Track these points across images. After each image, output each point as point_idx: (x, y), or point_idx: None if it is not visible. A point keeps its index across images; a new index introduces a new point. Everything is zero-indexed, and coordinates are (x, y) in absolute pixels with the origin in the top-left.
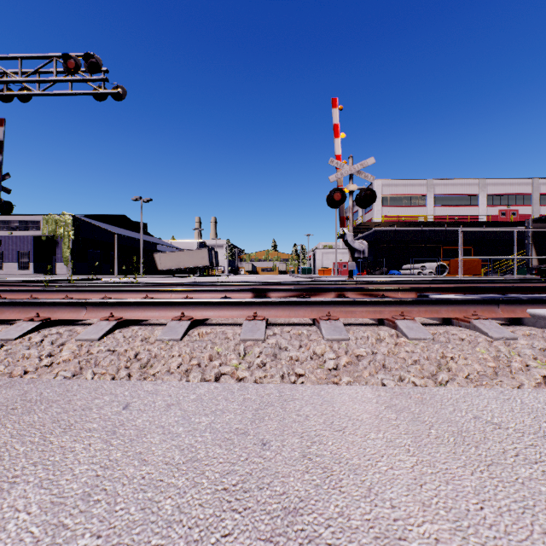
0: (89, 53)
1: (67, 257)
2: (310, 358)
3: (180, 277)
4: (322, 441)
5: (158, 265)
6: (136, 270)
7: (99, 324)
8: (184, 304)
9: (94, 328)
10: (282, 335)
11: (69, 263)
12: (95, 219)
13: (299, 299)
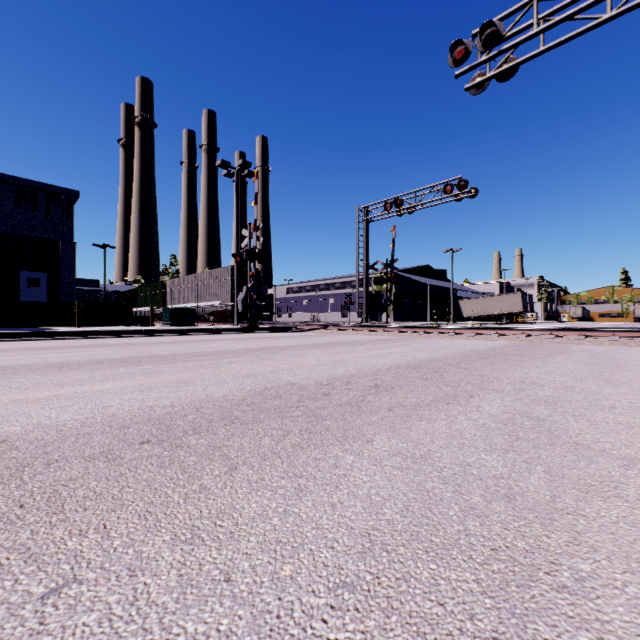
0: (460, 180)
1: (390, 307)
2: (636, 344)
3: (491, 324)
4: (633, 348)
5: (462, 312)
6: (441, 317)
7: (549, 335)
8: (579, 331)
9: (548, 336)
10: (626, 340)
11: (391, 311)
12: (407, 273)
13: (635, 330)
